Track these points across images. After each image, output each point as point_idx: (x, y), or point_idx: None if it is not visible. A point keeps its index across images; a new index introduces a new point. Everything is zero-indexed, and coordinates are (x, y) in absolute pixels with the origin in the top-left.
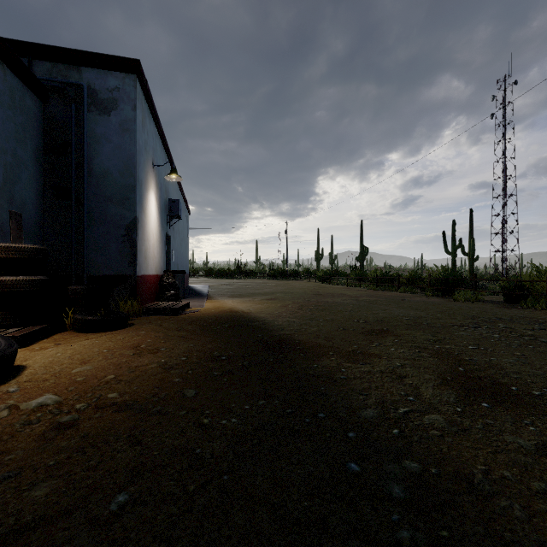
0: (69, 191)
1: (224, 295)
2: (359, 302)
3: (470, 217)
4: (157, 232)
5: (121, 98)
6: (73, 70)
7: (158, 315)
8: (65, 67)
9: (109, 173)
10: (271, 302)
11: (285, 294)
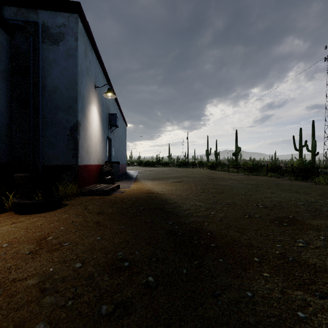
0: (29, 102)
1: (146, 178)
2: (245, 185)
3: (312, 126)
4: (99, 134)
5: (67, 32)
6: (32, 12)
7: (92, 196)
8: (26, 11)
9: (58, 88)
10: (179, 184)
11: (188, 178)
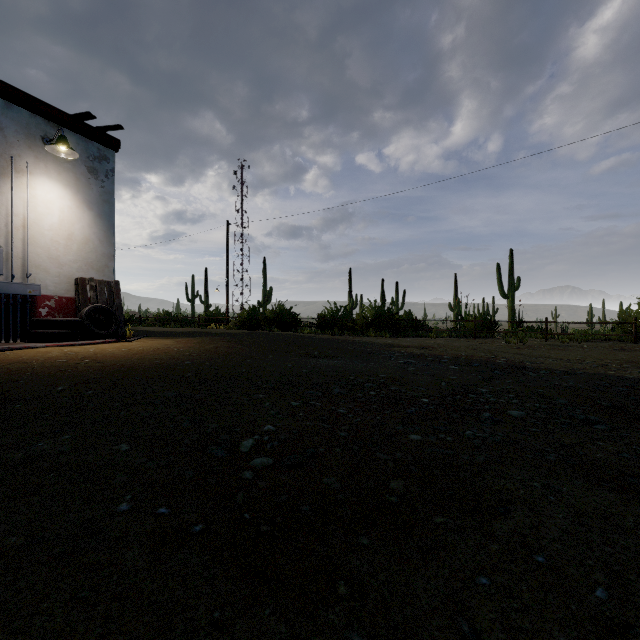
0: None
1: None
2: None
3: (206, 274)
4: None
5: None
6: None
7: None
8: None
9: None
10: None
11: None
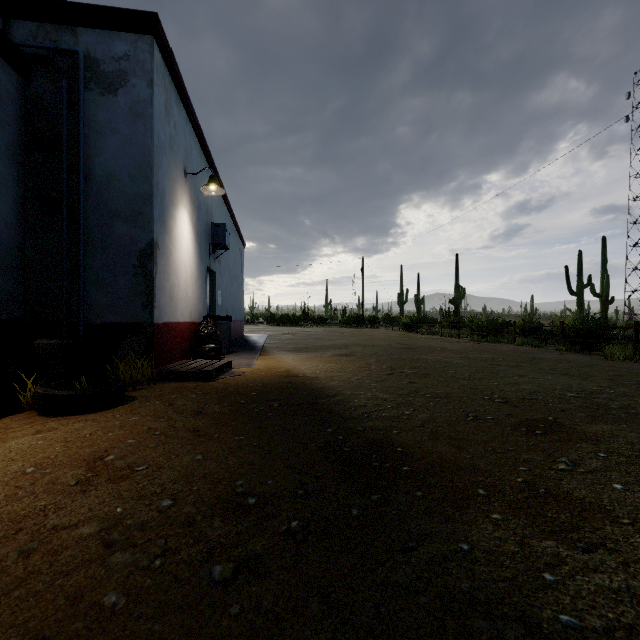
0: (60, 203)
1: (284, 348)
2: (472, 361)
3: (603, 247)
4: (193, 264)
5: (132, 70)
6: (66, 32)
7: (181, 382)
8: (54, 29)
9: (116, 177)
10: (346, 359)
11: (364, 347)
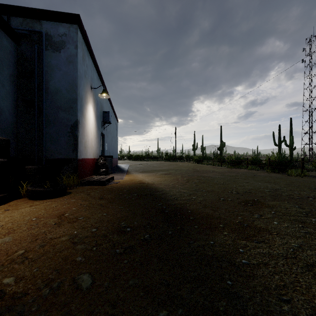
0: (34, 102)
1: (137, 171)
2: (226, 176)
3: (290, 123)
4: (94, 131)
5: (68, 41)
6: (36, 23)
7: (91, 185)
8: (31, 21)
9: (60, 90)
10: (167, 176)
11: (176, 170)
